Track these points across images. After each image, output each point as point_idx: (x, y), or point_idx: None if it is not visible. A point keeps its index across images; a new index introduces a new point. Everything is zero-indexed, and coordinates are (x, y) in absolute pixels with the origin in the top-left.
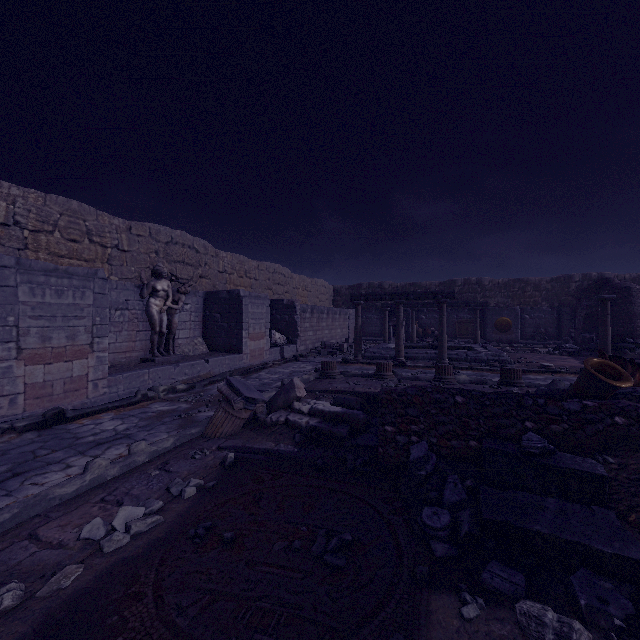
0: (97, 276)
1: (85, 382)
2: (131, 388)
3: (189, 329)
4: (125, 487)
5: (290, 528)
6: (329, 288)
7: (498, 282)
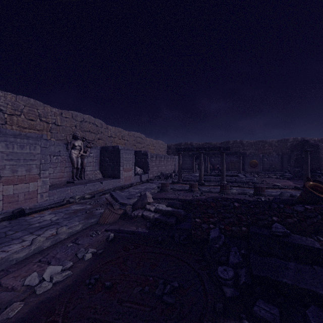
0: (42, 138)
1: (36, 194)
2: (61, 197)
3: (92, 166)
4: (53, 253)
5: (143, 278)
6: (165, 145)
7: (251, 142)
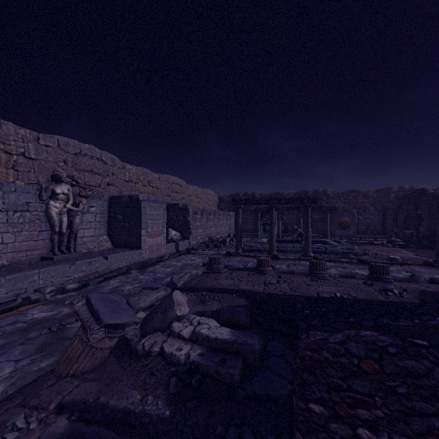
0: None
1: None
2: (16, 290)
3: (94, 228)
4: None
5: None
6: (215, 196)
7: (338, 192)
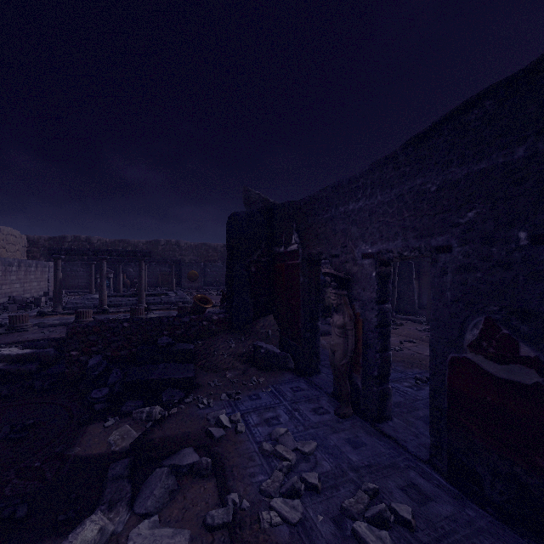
0: None
1: None
2: None
3: None
4: None
5: None
6: (22, 238)
7: (191, 244)
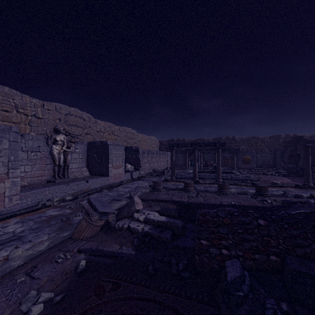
0: (11, 130)
1: (3, 197)
2: (36, 199)
3: (78, 163)
4: None
5: None
6: (157, 141)
7: (243, 138)
